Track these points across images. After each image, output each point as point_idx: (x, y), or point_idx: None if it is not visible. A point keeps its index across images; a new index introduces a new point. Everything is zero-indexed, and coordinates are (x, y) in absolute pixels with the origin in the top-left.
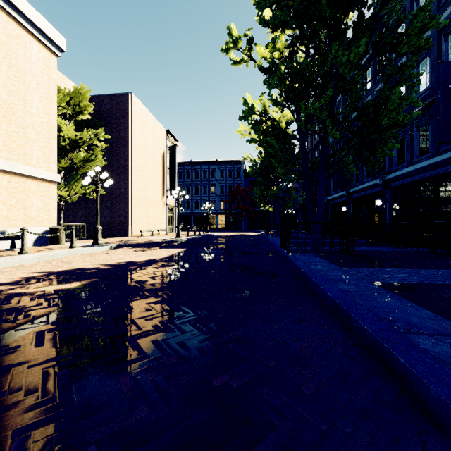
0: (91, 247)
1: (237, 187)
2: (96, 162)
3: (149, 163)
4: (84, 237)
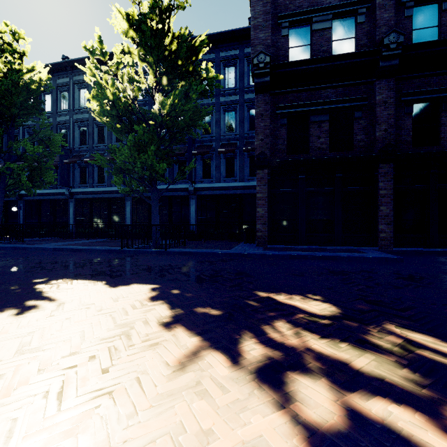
0: None
1: None
2: None
3: None
4: None
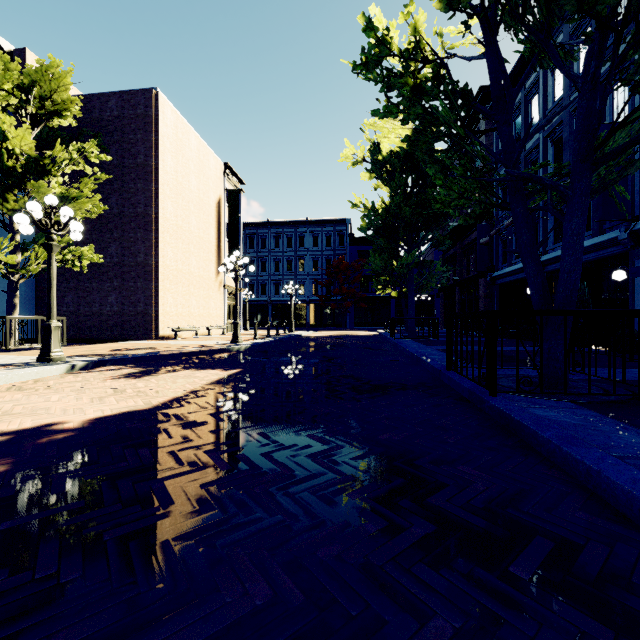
0: (19, 369)
1: (338, 261)
2: (83, 203)
3: (191, 215)
4: (72, 340)
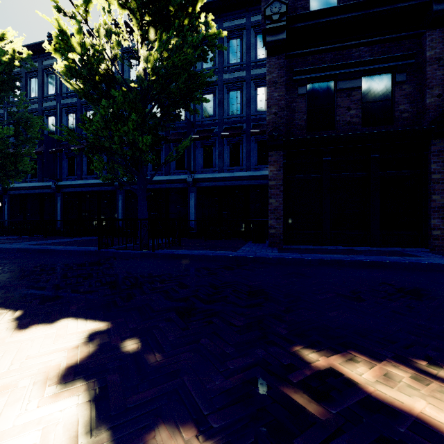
0: None
1: None
2: None
3: None
4: None
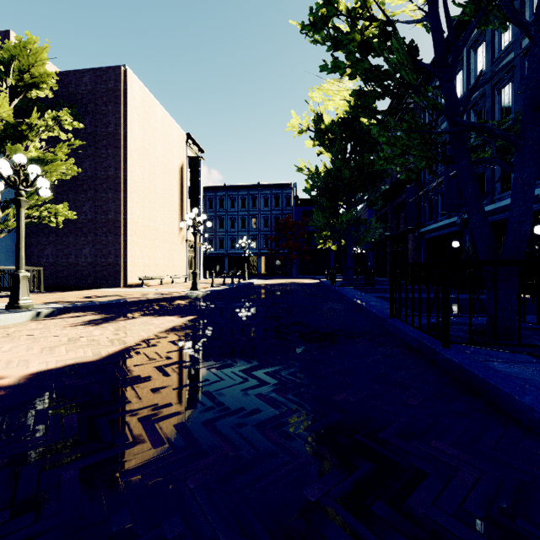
0: None
1: (285, 219)
2: (58, 166)
3: (157, 178)
4: (51, 287)
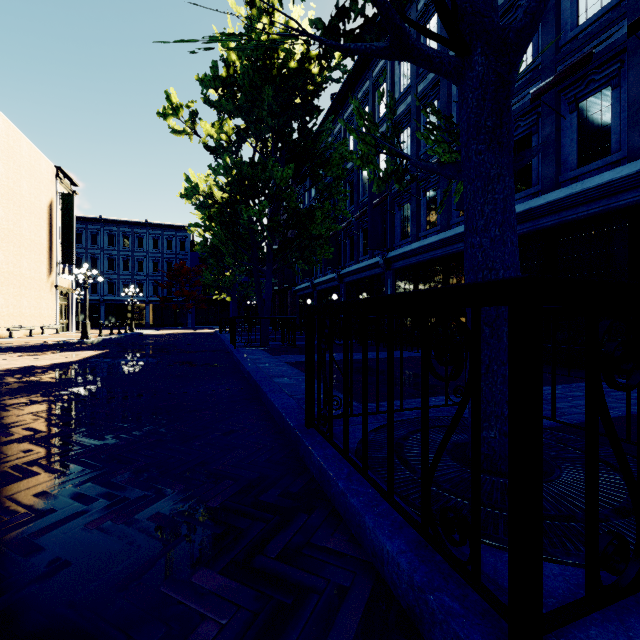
0: None
1: (180, 265)
2: None
3: (22, 219)
4: None
